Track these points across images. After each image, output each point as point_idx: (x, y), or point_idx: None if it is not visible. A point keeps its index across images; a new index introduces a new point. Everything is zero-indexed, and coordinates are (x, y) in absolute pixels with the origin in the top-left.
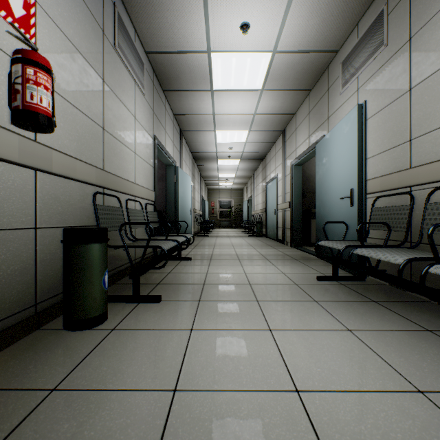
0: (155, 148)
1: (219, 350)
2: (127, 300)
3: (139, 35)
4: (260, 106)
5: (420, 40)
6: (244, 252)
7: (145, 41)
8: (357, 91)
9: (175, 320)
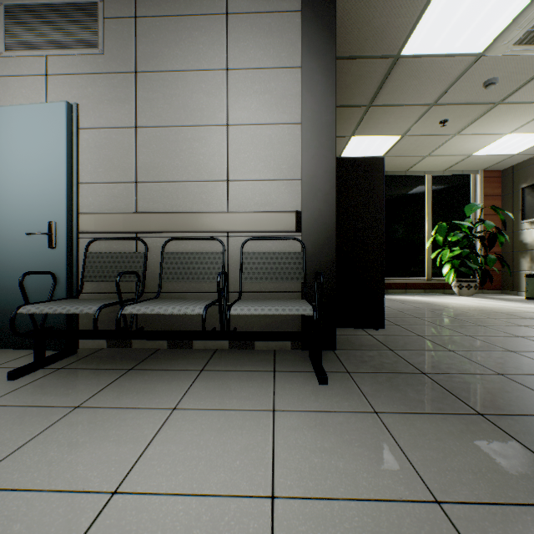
0: None
1: None
2: None
3: None
4: None
5: (149, 84)
6: None
7: None
8: (46, 76)
9: None
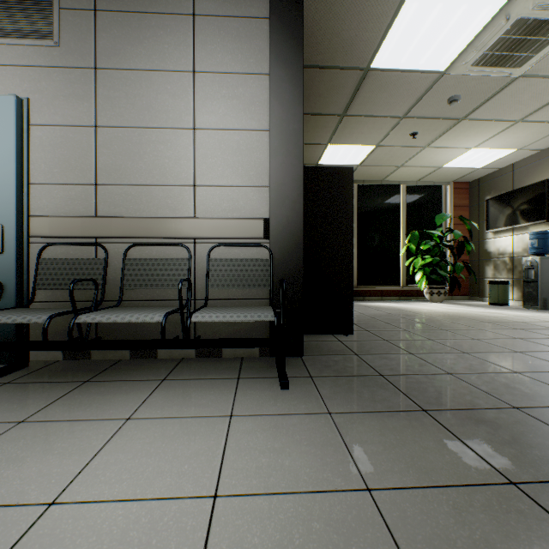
0: None
1: None
2: None
3: None
4: None
5: (110, 81)
6: None
7: None
8: None
9: None
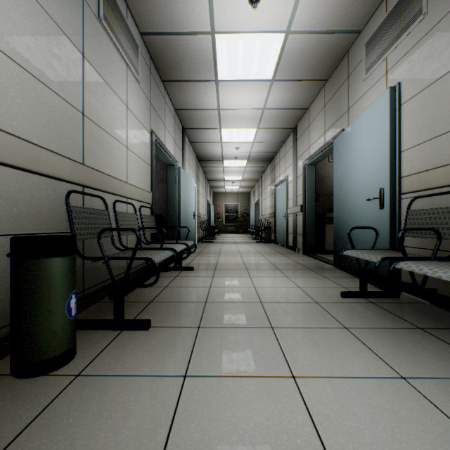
0: (152, 144)
1: (223, 418)
2: (107, 327)
3: (132, 11)
4: (269, 99)
5: None
6: (252, 261)
7: (139, 19)
8: (385, 74)
9: (165, 358)
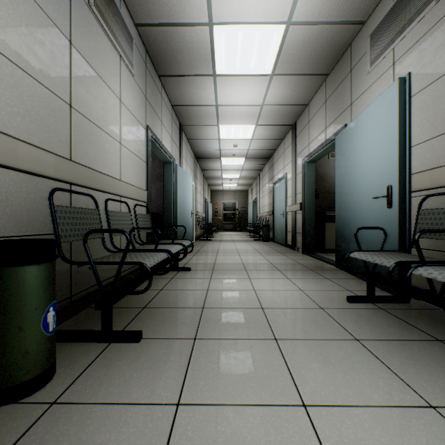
0: (147, 141)
1: None
2: (94, 339)
3: (126, 0)
4: (269, 95)
5: None
6: (251, 260)
7: (133, 9)
8: (392, 65)
9: (155, 379)
